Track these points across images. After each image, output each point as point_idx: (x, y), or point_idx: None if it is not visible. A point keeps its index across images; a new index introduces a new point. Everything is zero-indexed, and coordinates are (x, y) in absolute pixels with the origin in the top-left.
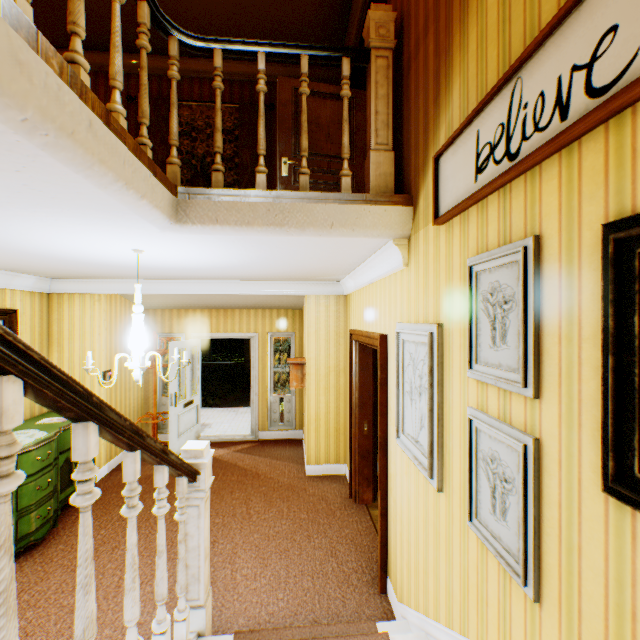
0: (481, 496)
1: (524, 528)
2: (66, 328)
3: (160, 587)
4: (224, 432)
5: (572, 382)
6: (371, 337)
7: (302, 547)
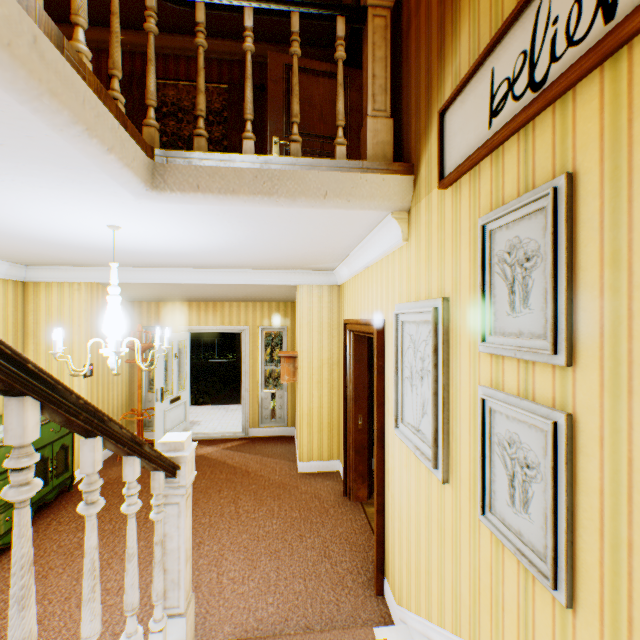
0: (496, 486)
1: (554, 521)
2: (43, 319)
3: (130, 596)
4: (213, 429)
5: (619, 341)
6: (367, 323)
7: (294, 547)
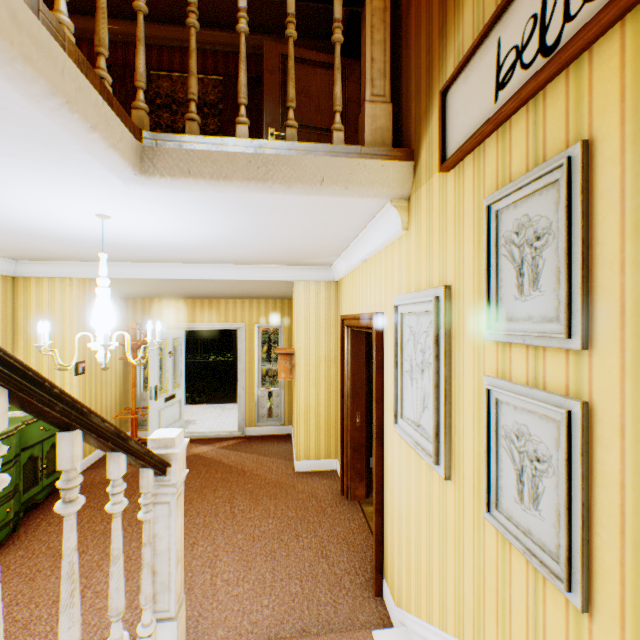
0: (503, 481)
1: (568, 518)
2: (33, 315)
3: (115, 600)
4: (209, 428)
5: None
6: (365, 317)
7: (290, 548)
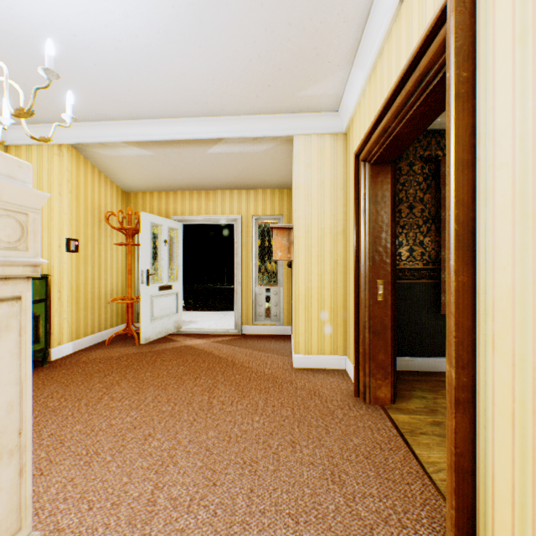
0: None
1: None
2: None
3: None
4: (207, 327)
5: None
6: (416, 51)
7: (280, 459)
